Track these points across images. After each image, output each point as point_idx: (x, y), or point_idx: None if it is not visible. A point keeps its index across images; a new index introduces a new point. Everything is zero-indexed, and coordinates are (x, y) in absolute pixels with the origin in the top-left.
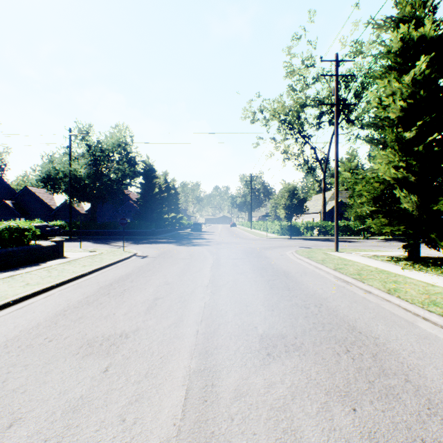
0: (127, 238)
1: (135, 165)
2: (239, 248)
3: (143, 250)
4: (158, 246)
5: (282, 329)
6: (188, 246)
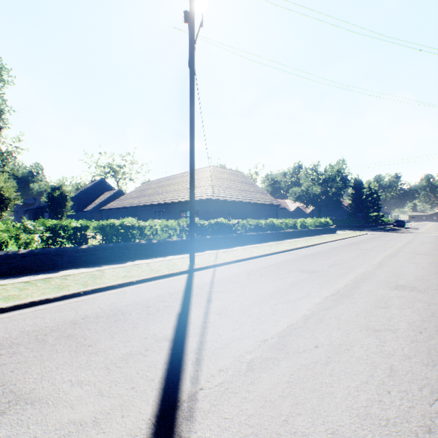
0: (347, 229)
1: (346, 181)
2: (435, 235)
3: (368, 233)
4: (375, 232)
5: (431, 242)
6: (395, 233)
